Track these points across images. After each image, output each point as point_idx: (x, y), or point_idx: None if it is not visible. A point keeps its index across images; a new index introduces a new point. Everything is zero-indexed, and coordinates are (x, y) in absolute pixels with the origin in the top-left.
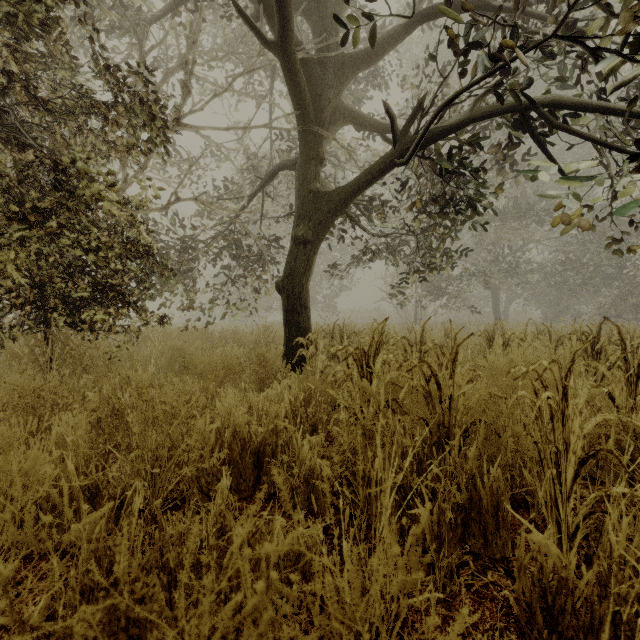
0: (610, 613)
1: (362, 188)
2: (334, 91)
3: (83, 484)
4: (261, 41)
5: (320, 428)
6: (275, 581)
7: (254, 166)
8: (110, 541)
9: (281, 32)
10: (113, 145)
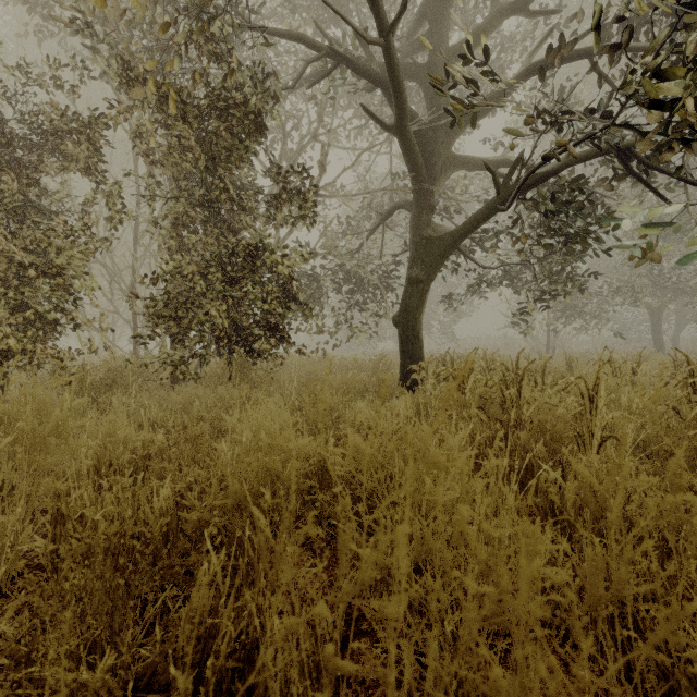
0: (508, 441)
1: (469, 233)
2: (444, 147)
3: (310, 427)
4: (382, 127)
5: None
6: (405, 427)
7: (370, 203)
8: (325, 450)
9: (398, 120)
10: (272, 219)
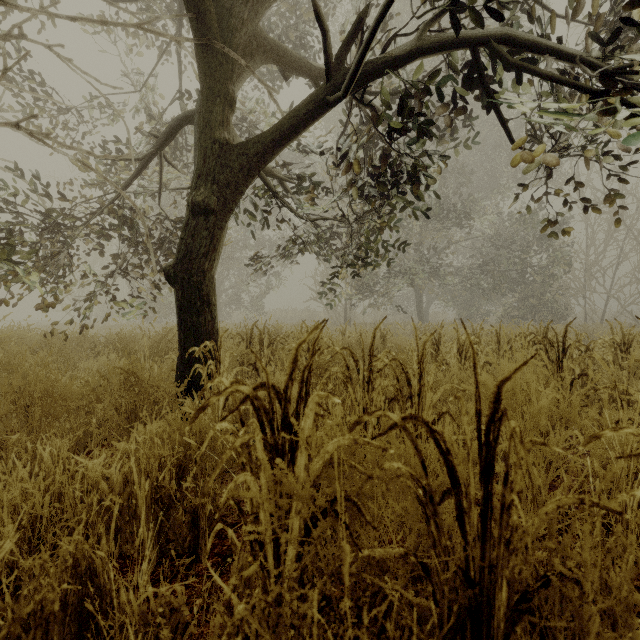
0: None
1: (287, 140)
2: (249, 10)
3: None
4: None
5: (203, 522)
6: None
7: (157, 131)
8: None
9: None
10: None
